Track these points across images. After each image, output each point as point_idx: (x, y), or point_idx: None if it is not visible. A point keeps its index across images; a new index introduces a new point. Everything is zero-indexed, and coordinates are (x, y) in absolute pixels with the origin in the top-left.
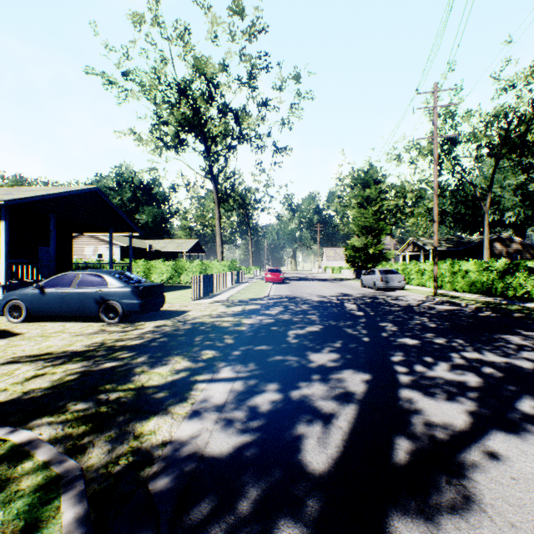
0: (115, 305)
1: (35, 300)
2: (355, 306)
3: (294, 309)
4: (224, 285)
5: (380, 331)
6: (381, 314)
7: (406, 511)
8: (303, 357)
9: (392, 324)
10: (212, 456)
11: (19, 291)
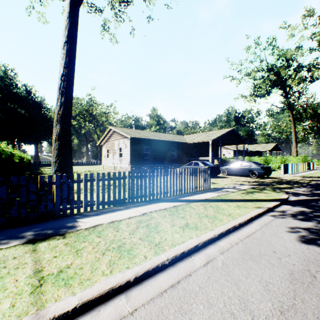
0: (254, 172)
1: (229, 169)
2: None
3: None
4: (298, 170)
5: None
6: None
7: None
8: None
9: None
10: (301, 193)
11: (224, 167)
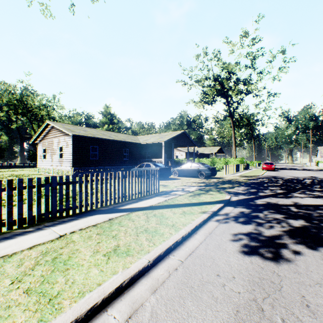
0: (203, 173)
1: (180, 171)
2: (310, 181)
3: (272, 180)
4: (237, 170)
5: (308, 187)
6: (320, 184)
7: (273, 197)
8: (266, 187)
9: (319, 186)
10: (240, 192)
11: (176, 168)
